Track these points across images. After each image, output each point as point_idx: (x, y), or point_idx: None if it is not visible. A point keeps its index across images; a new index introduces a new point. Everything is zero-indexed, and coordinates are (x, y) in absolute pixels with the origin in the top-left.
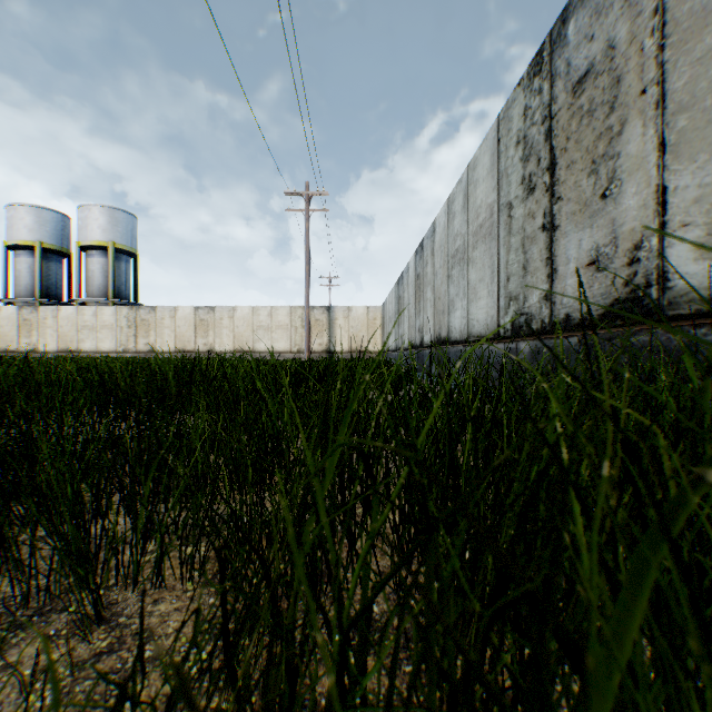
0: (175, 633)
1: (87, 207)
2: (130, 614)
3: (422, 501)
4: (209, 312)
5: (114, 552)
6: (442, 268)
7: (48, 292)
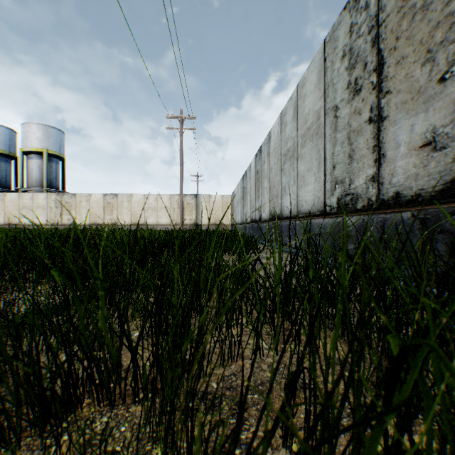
0: None
1: (28, 124)
2: None
3: None
4: (114, 197)
5: None
6: (276, 164)
7: None
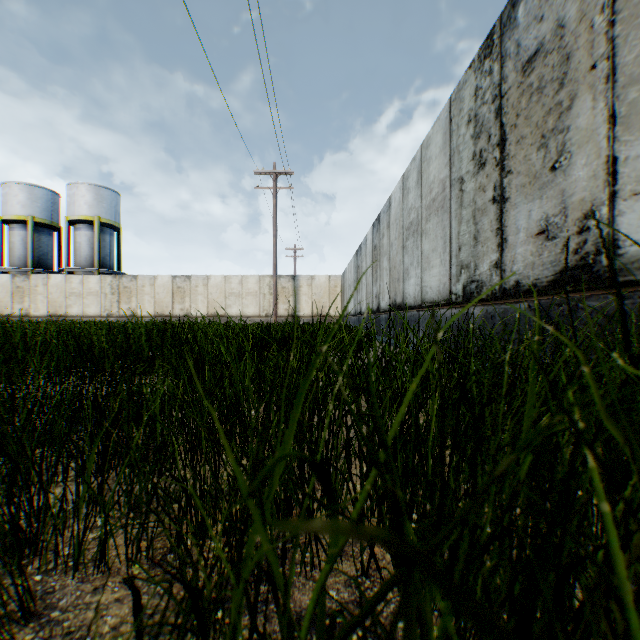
0: (111, 633)
1: (75, 185)
2: (65, 607)
3: (397, 521)
4: (186, 280)
5: (53, 533)
6: (397, 240)
7: (39, 262)
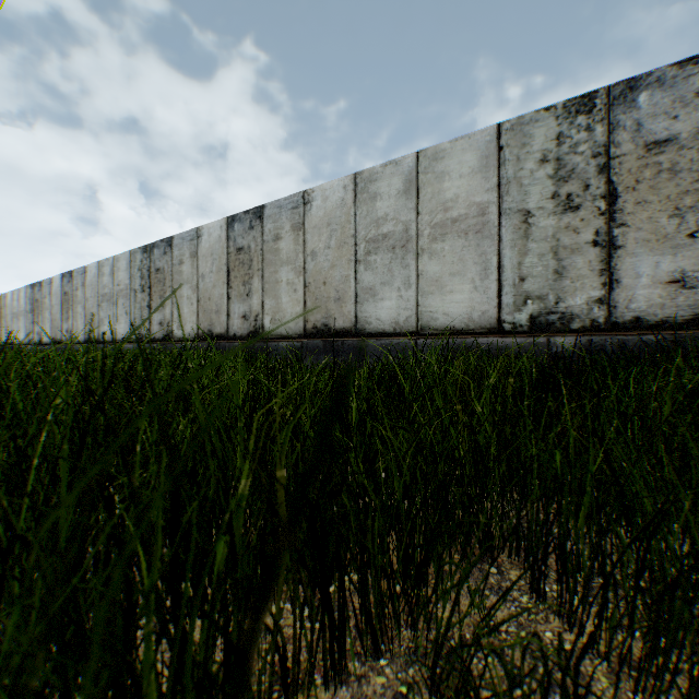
0: None
1: None
2: None
3: None
4: None
5: None
6: (11, 315)
7: None
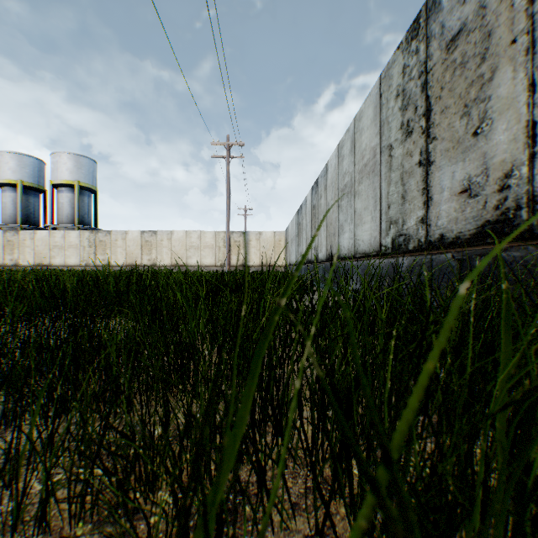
0: None
1: (58, 154)
2: None
3: None
4: (152, 235)
5: None
6: (333, 200)
7: (27, 219)
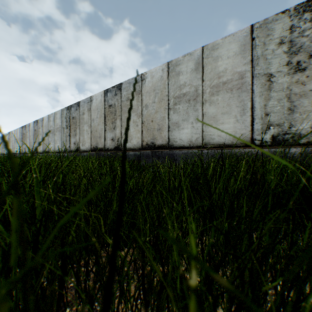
0: None
1: None
2: None
3: None
4: None
5: None
6: (14, 140)
7: None
